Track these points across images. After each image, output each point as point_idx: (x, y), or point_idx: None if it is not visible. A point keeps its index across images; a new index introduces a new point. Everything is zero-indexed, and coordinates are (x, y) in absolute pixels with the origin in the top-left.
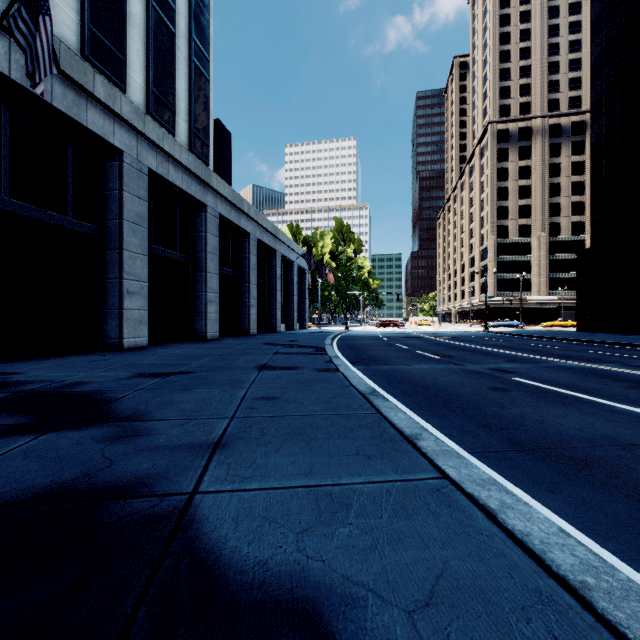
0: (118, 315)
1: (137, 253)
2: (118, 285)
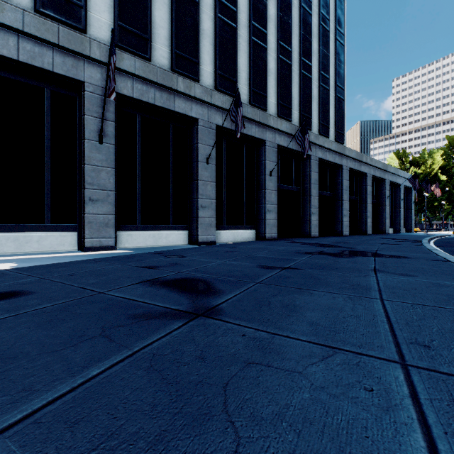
0: (308, 223)
1: (315, 196)
2: (308, 210)
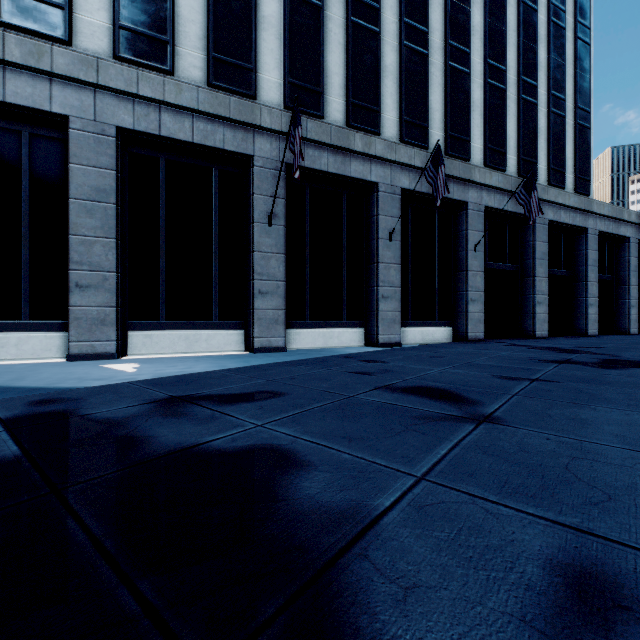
0: (531, 317)
1: (542, 277)
2: (531, 299)
